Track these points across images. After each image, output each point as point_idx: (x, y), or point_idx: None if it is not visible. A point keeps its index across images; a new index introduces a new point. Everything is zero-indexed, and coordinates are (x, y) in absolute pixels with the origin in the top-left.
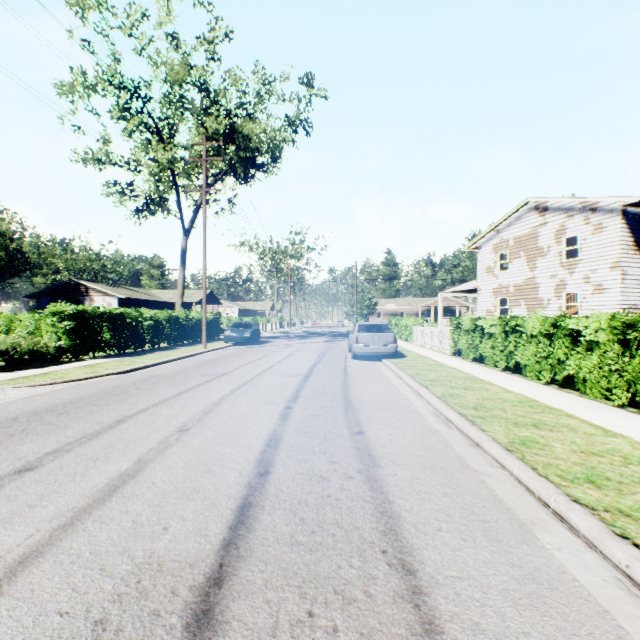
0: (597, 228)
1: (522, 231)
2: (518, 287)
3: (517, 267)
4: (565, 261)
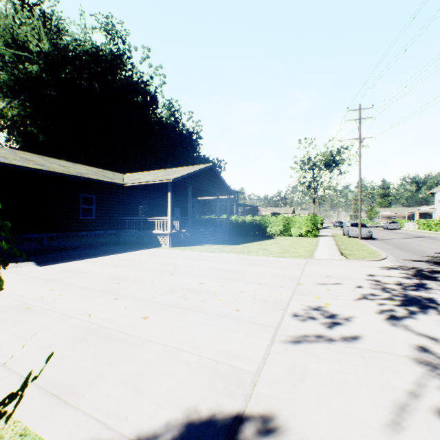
0: None
1: None
2: None
3: None
4: None
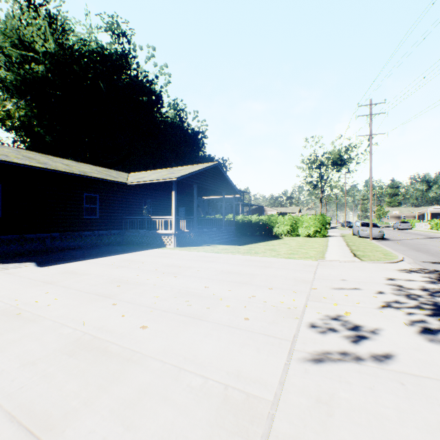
0: None
1: None
2: None
3: None
4: None
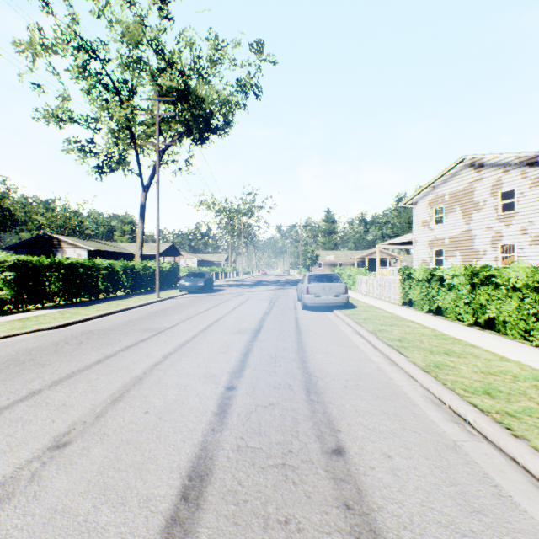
0: (535, 182)
1: (458, 187)
2: (454, 239)
3: (453, 220)
4: (501, 214)
